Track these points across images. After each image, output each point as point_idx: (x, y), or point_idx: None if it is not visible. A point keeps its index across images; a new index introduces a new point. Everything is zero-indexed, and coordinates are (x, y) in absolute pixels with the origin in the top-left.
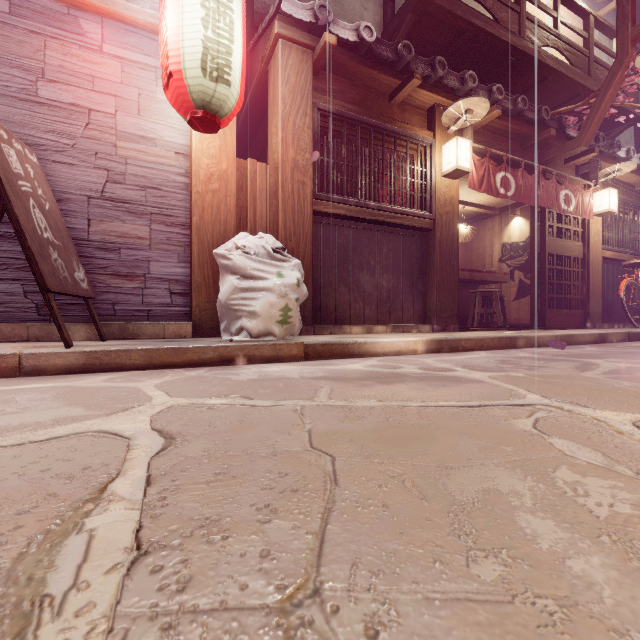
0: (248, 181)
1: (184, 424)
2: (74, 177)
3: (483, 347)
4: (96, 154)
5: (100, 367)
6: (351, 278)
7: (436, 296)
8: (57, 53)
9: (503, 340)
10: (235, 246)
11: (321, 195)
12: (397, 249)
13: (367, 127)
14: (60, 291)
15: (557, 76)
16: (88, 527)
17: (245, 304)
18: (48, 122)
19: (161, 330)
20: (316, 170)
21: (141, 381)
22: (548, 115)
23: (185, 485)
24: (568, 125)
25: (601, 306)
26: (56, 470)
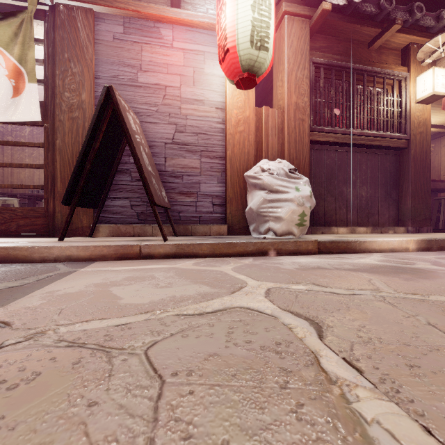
0: (263, 122)
1: (301, 307)
2: (157, 131)
3: None
4: (169, 115)
5: (184, 255)
6: (336, 190)
7: (410, 203)
8: (148, 53)
9: None
10: (261, 169)
11: (315, 128)
12: (374, 166)
13: (351, 71)
14: (159, 204)
15: None
16: (368, 417)
17: (272, 211)
18: (143, 97)
19: (208, 230)
20: (311, 109)
21: (218, 266)
22: None
23: (396, 376)
24: None
25: None
26: (256, 342)
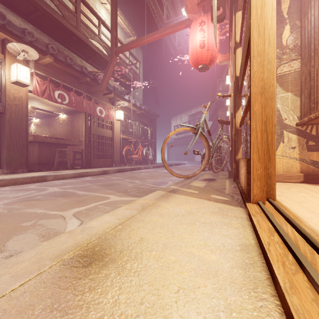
0: None
1: None
2: None
3: (17, 183)
4: None
5: None
6: None
7: (6, 153)
8: None
9: (35, 178)
10: None
11: None
12: None
13: None
14: None
15: (100, 56)
16: None
17: None
18: None
19: None
20: None
21: None
22: (87, 71)
23: None
24: (99, 79)
25: (120, 157)
26: None
